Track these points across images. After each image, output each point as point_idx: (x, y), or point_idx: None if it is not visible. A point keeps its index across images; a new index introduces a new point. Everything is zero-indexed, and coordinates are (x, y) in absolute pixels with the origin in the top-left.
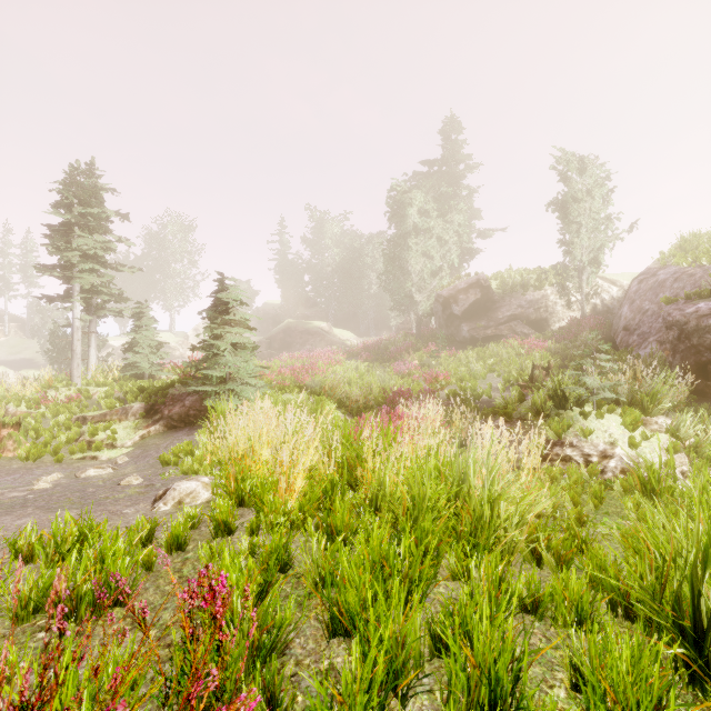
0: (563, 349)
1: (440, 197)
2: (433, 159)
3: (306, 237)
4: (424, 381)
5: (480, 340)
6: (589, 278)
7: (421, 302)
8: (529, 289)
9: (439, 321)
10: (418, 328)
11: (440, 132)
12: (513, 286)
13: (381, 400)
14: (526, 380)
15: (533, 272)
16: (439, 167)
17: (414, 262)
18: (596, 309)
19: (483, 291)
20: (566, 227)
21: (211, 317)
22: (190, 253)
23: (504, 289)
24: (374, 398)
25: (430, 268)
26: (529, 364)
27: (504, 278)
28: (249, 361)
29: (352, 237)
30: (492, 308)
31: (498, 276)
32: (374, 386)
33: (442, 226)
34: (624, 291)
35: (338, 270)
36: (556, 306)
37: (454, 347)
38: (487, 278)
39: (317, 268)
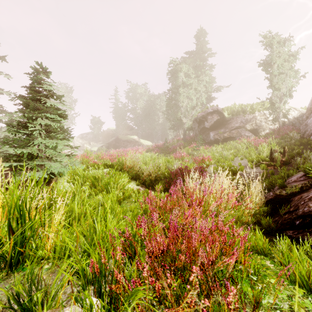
0: (280, 142)
1: (196, 67)
2: (191, 50)
3: (127, 95)
4: (192, 163)
5: (221, 141)
6: (283, 105)
7: (186, 123)
8: (246, 113)
9: (196, 132)
10: (184, 136)
11: (195, 36)
12: (238, 111)
13: (167, 174)
14: (267, 160)
15: (247, 105)
16: (194, 54)
17: (182, 102)
18: (285, 123)
19: (221, 114)
20: (270, 76)
21: (22, 102)
22: (70, 103)
23: (233, 113)
24: (162, 173)
25: (190, 105)
26: (265, 150)
27: (232, 108)
28: (54, 140)
29: (150, 95)
30: (226, 123)
31: (228, 107)
32: (162, 165)
33: (197, 82)
34: (300, 114)
35: (143, 112)
36: (262, 122)
37: (206, 145)
38: (222, 108)
39: (133, 110)
